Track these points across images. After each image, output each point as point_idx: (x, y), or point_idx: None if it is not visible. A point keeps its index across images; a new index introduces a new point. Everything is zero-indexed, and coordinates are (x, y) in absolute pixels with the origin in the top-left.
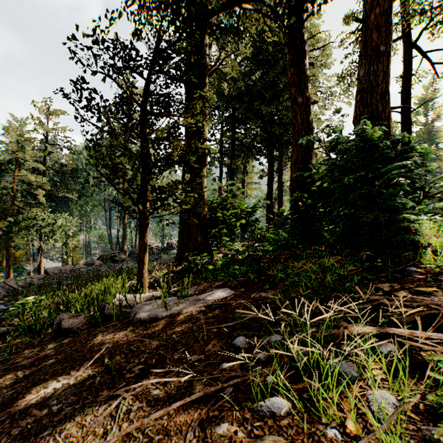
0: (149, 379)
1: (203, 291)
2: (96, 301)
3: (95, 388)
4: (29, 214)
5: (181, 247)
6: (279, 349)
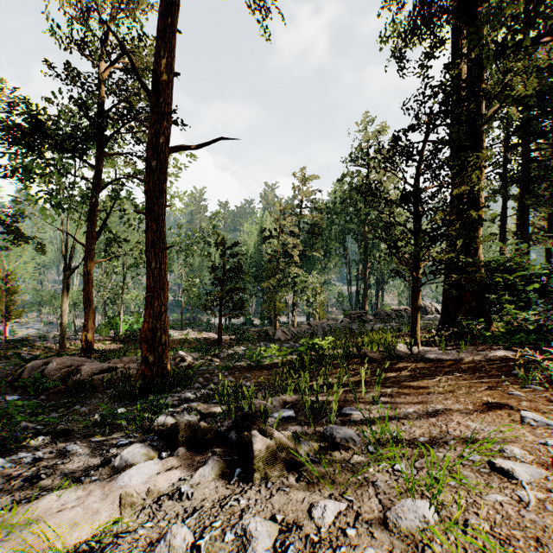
0: (452, 377)
1: (481, 351)
2: (383, 345)
3: (419, 377)
4: (288, 273)
5: (446, 311)
6: (547, 378)
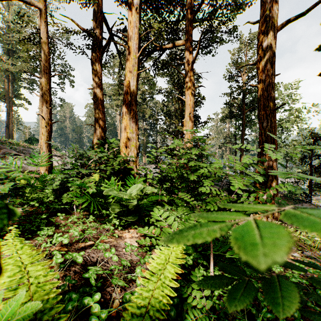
0: None
1: None
2: None
3: None
4: None
5: None
6: None
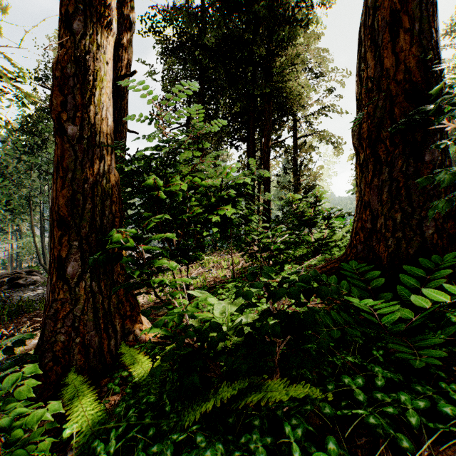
0: None
1: None
2: None
3: None
4: None
5: None
6: None
